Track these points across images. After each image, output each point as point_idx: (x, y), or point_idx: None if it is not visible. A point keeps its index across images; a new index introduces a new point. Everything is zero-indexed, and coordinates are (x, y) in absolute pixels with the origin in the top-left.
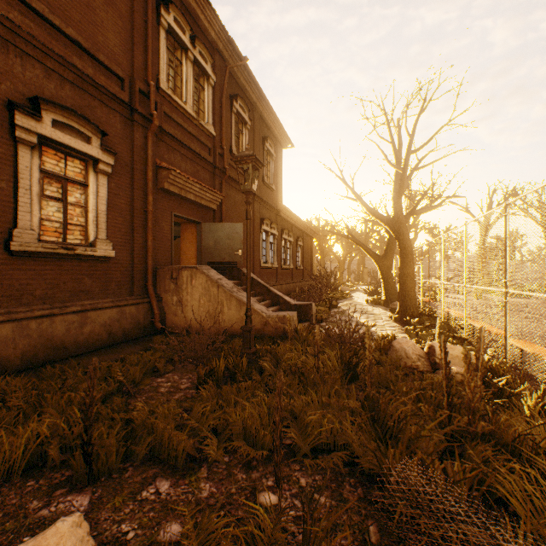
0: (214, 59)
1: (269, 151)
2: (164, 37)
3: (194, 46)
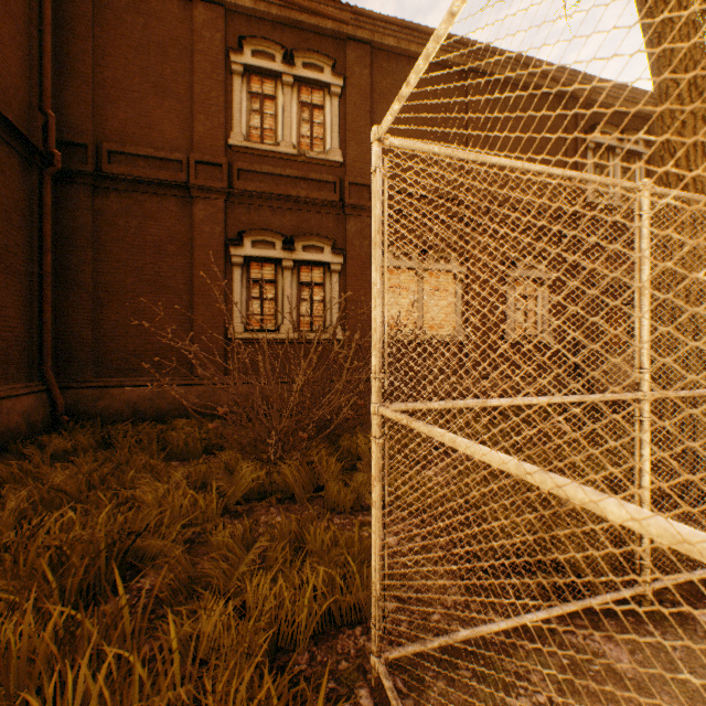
0: (647, 130)
1: None
2: (590, 156)
3: (621, 140)
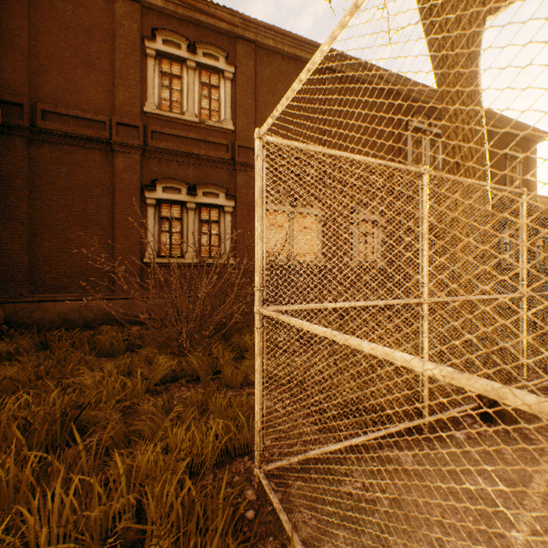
0: None
1: (513, 157)
2: (409, 135)
3: (430, 125)
